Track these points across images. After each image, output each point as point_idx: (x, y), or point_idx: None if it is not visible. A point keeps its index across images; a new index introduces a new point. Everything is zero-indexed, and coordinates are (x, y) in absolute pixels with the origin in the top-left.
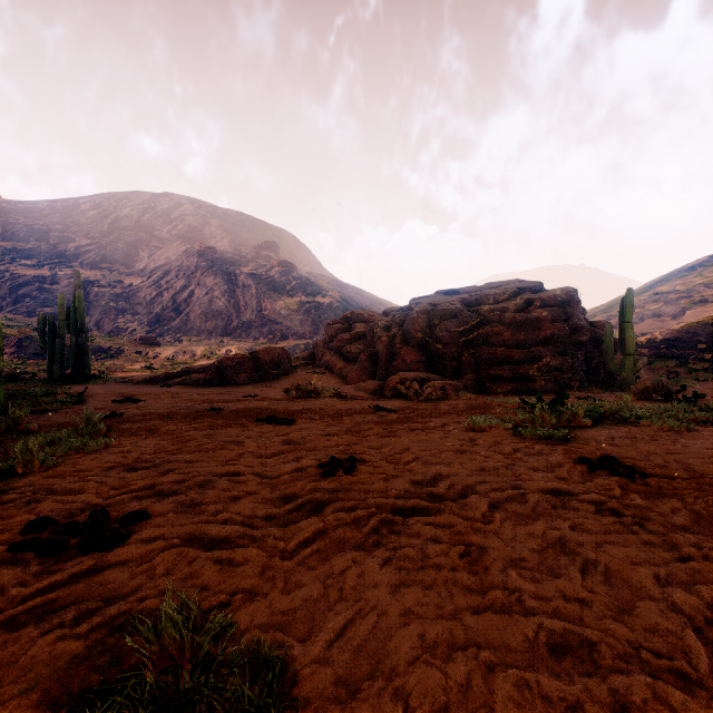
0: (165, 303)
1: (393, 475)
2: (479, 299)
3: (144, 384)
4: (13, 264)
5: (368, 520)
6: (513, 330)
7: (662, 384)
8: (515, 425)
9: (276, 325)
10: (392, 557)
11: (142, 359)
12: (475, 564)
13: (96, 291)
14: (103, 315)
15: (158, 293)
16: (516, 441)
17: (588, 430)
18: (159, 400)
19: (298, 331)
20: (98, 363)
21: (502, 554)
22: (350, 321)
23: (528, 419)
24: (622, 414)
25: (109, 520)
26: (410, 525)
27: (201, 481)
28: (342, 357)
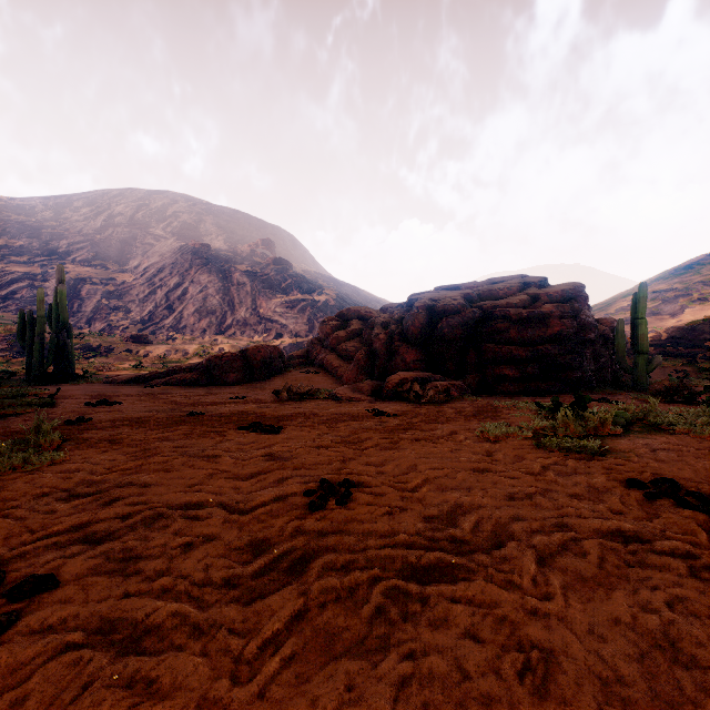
0: (158, 301)
1: (400, 506)
2: (482, 294)
3: (127, 385)
4: (4, 261)
5: (369, 591)
6: (519, 327)
7: (683, 385)
8: (534, 433)
9: (271, 323)
10: (410, 678)
11: (132, 357)
12: (546, 694)
13: (88, 288)
14: (94, 313)
15: (152, 291)
16: (542, 455)
17: (621, 440)
18: (138, 402)
19: (293, 329)
20: (86, 362)
21: (585, 668)
22: (346, 318)
23: (548, 426)
24: (651, 420)
25: (0, 588)
26: (432, 603)
27: (149, 518)
28: (338, 355)
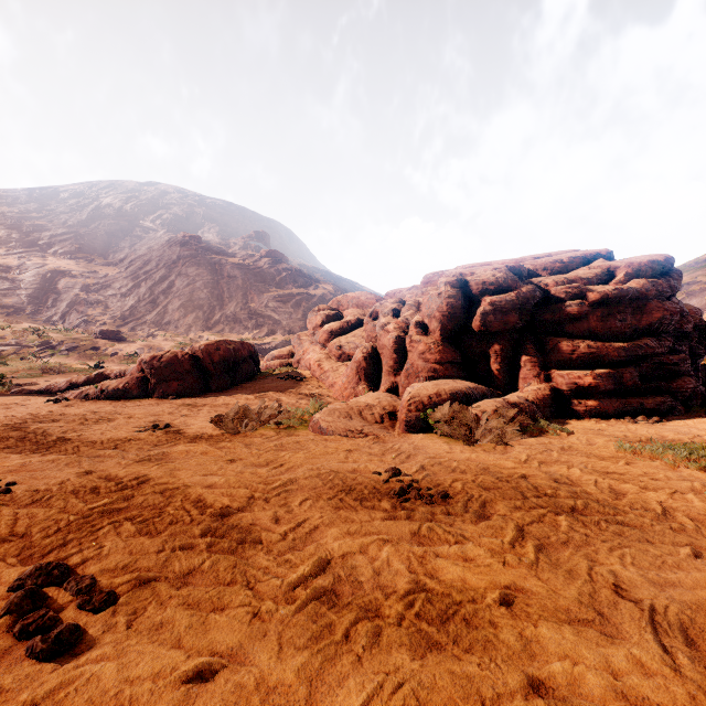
0: (142, 295)
1: None
2: (531, 269)
3: (31, 396)
4: None
5: None
6: (602, 311)
7: None
8: None
9: (263, 319)
10: None
11: (97, 356)
12: None
13: (66, 281)
14: (70, 308)
15: (135, 284)
16: None
17: None
18: None
19: (286, 325)
20: (40, 362)
21: None
22: (342, 307)
23: None
24: None
25: None
26: None
27: None
28: (330, 354)
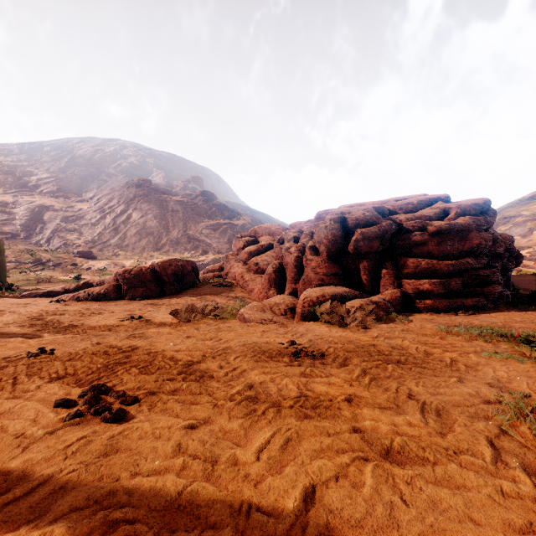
0: (107, 224)
1: None
2: (391, 209)
3: (37, 298)
4: None
5: None
6: (437, 239)
7: None
8: None
9: (198, 242)
10: None
11: (75, 270)
12: None
13: (50, 214)
14: (53, 234)
15: (102, 216)
16: None
17: None
18: (3, 327)
19: (216, 247)
20: (34, 274)
21: None
22: (258, 234)
23: None
24: None
25: None
26: None
27: None
28: (249, 269)
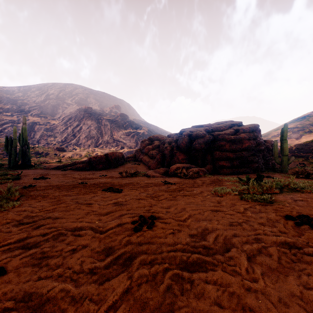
0: (69, 132)
1: (178, 229)
2: (213, 129)
3: (54, 169)
4: (0, 115)
5: (163, 276)
6: (230, 143)
7: (305, 170)
8: (238, 192)
9: (119, 142)
10: None
11: (57, 157)
12: None
13: (37, 127)
14: (40, 138)
15: (66, 128)
16: (243, 203)
17: (279, 195)
18: (57, 178)
19: (128, 145)
20: (36, 159)
21: None
22: (152, 140)
23: (245, 189)
24: (292, 186)
25: None
26: (196, 284)
27: (56, 235)
28: (148, 156)
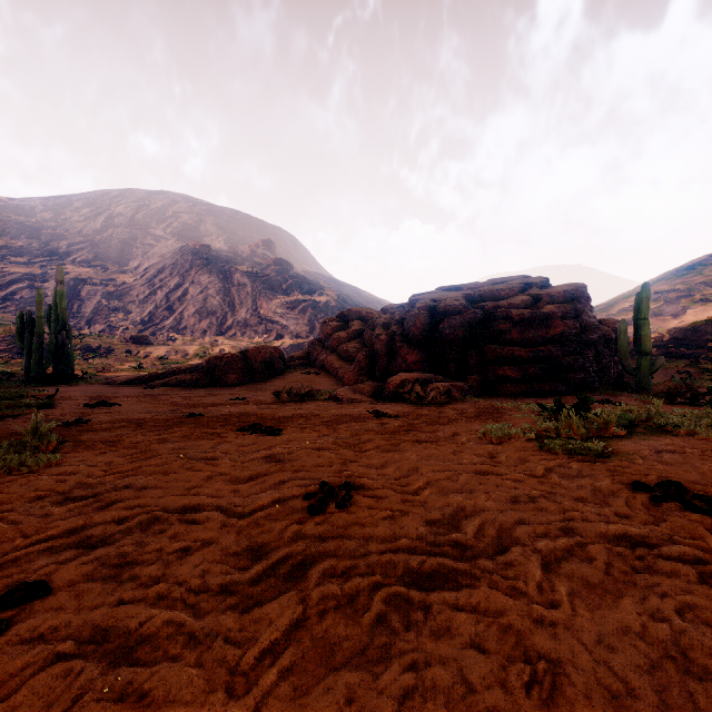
0: (158, 302)
1: (402, 510)
2: (483, 295)
3: (127, 386)
4: (3, 262)
5: (370, 598)
6: (521, 327)
7: (687, 386)
8: (536, 434)
9: (272, 324)
10: (413, 691)
11: (132, 358)
12: (555, 708)
13: (88, 289)
14: (94, 314)
15: (152, 291)
16: (545, 457)
17: (625, 442)
18: (137, 404)
19: (294, 330)
20: (86, 363)
21: (594, 680)
22: (347, 319)
23: (551, 427)
24: (655, 422)
25: None
26: (435, 611)
27: (146, 521)
28: (338, 356)
